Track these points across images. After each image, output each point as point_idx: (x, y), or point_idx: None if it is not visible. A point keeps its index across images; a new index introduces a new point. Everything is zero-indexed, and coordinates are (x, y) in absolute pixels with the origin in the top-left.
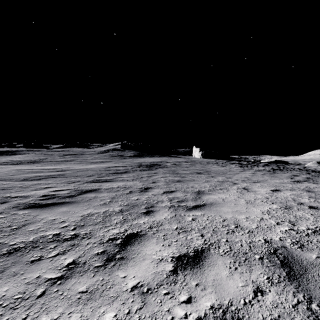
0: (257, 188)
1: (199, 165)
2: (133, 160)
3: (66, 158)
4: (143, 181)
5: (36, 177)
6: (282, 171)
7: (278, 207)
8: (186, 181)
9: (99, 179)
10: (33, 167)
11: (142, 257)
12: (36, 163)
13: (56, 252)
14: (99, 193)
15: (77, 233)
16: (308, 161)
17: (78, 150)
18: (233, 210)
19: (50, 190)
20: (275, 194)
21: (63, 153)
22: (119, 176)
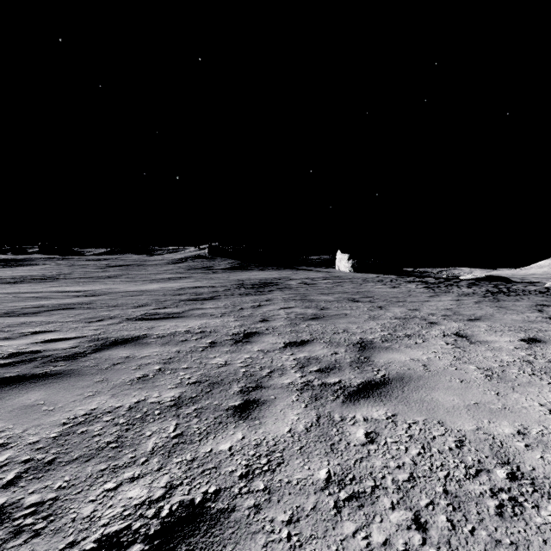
0: (486, 335)
1: (349, 285)
2: (229, 275)
3: (109, 271)
4: (243, 318)
5: (32, 309)
6: (510, 297)
7: None
8: (331, 317)
9: (156, 313)
10: (41, 289)
11: None
12: (51, 281)
13: None
14: (142, 348)
15: (10, 505)
16: (544, 278)
17: (133, 258)
18: (466, 403)
19: (37, 340)
20: (539, 350)
21: (106, 263)
22: (197, 306)
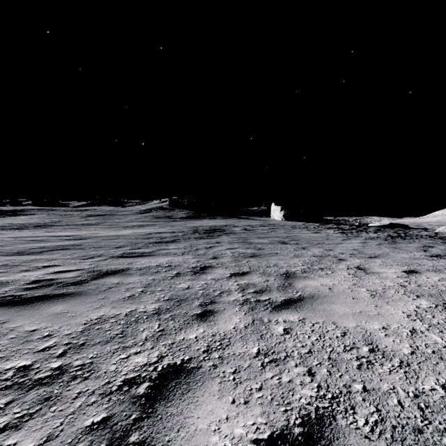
0: (379, 268)
1: (281, 231)
2: (185, 223)
3: (90, 220)
4: (199, 256)
5: (37, 249)
6: (405, 240)
7: (431, 304)
8: (265, 255)
9: (132, 252)
10: (39, 234)
11: (188, 442)
12: (46, 228)
13: (3, 422)
14: (127, 277)
15: (65, 365)
16: (437, 225)
17: (108, 209)
18: (353, 311)
19: (49, 272)
20: (414, 278)
21: (87, 213)
22: (163, 247)
